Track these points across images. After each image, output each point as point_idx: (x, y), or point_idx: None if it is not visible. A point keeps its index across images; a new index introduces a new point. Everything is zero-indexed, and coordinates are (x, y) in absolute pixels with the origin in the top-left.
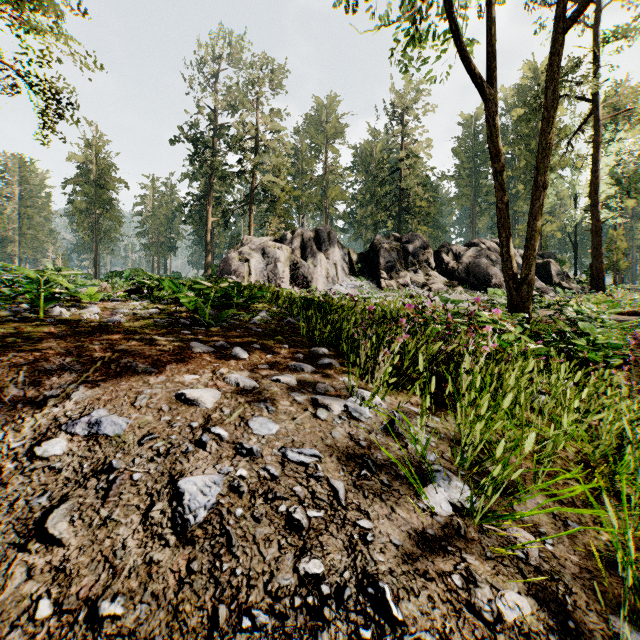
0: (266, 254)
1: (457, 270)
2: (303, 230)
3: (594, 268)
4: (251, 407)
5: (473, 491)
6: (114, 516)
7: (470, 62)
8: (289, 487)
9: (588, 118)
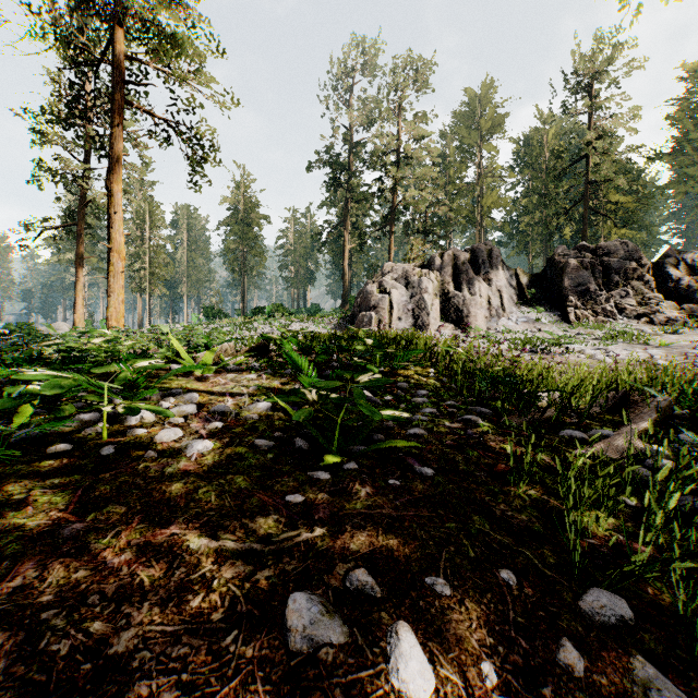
0: (410, 284)
1: (697, 290)
2: (455, 251)
3: None
4: None
5: None
6: None
7: None
8: None
9: None
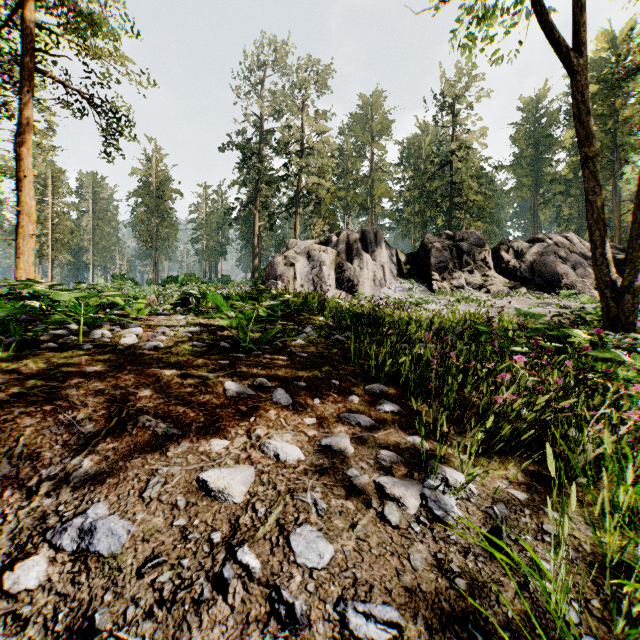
0: (311, 257)
1: (519, 269)
2: (349, 231)
3: None
4: (294, 502)
5: None
6: None
7: (551, 29)
8: None
9: None
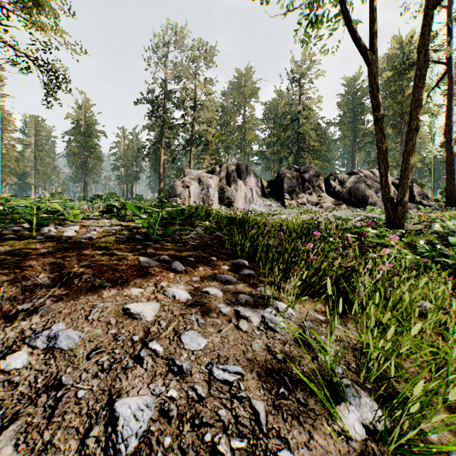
0: (201, 182)
1: (342, 192)
2: (228, 164)
3: (448, 190)
4: (184, 320)
5: (381, 408)
6: (55, 440)
7: (356, 35)
8: (214, 410)
9: (443, 76)
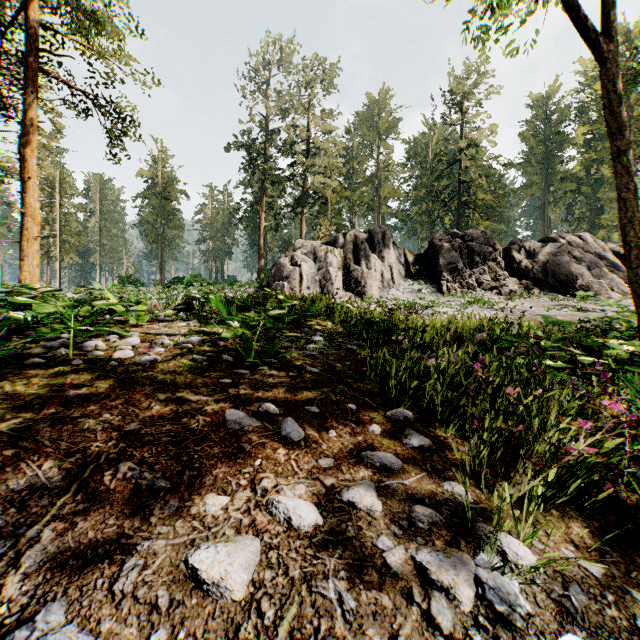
0: (318, 258)
1: (532, 270)
2: (356, 232)
3: None
4: (312, 598)
5: None
6: None
7: (580, 13)
8: None
9: None
